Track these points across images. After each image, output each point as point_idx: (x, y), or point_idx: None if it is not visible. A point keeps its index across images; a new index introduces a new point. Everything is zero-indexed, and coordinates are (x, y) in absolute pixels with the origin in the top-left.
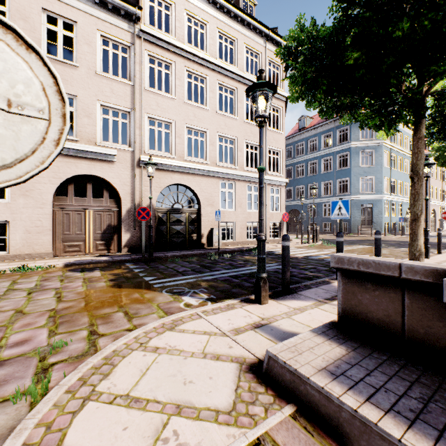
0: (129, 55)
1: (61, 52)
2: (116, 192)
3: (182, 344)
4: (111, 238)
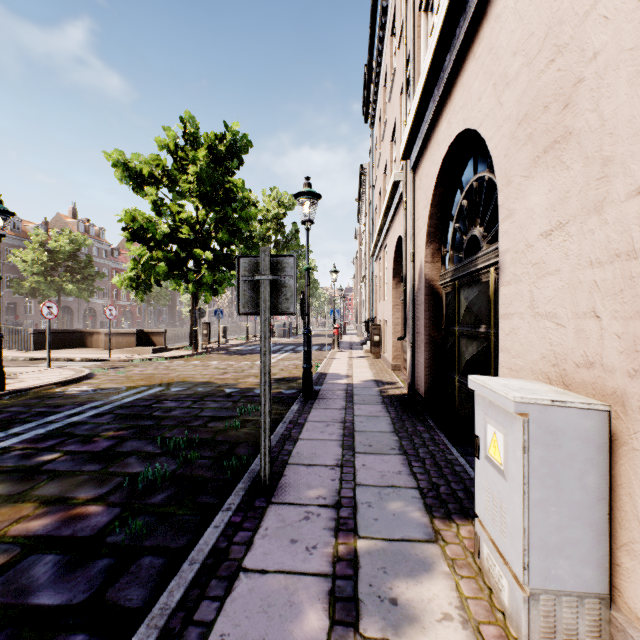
0: None
1: None
2: None
3: (54, 376)
4: None
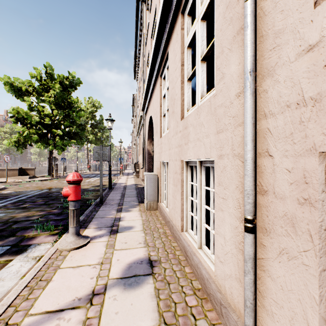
0: None
1: None
2: None
3: None
4: None
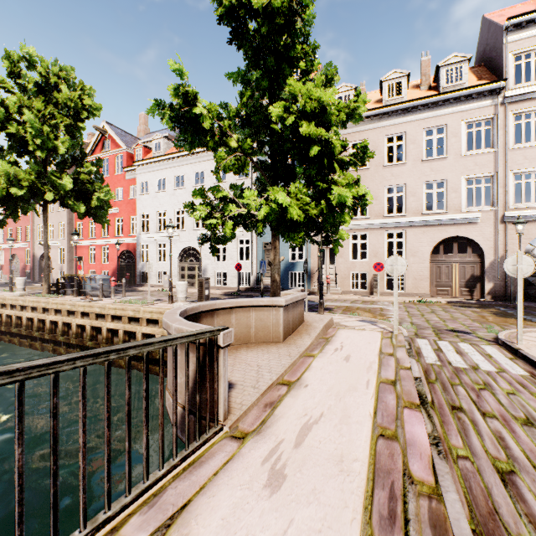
0: (491, 125)
1: (435, 152)
2: (466, 242)
3: None
4: (473, 286)
